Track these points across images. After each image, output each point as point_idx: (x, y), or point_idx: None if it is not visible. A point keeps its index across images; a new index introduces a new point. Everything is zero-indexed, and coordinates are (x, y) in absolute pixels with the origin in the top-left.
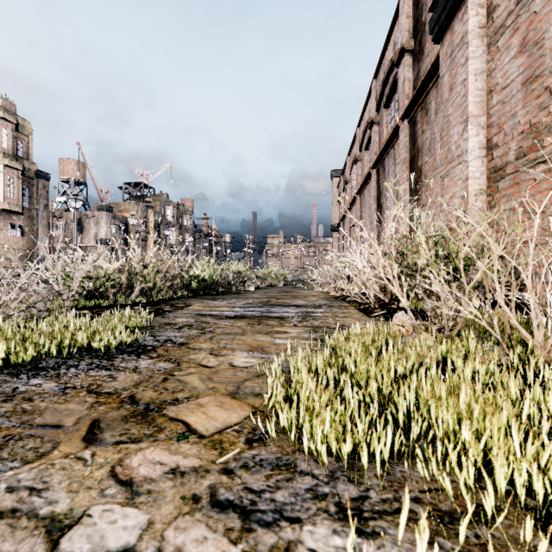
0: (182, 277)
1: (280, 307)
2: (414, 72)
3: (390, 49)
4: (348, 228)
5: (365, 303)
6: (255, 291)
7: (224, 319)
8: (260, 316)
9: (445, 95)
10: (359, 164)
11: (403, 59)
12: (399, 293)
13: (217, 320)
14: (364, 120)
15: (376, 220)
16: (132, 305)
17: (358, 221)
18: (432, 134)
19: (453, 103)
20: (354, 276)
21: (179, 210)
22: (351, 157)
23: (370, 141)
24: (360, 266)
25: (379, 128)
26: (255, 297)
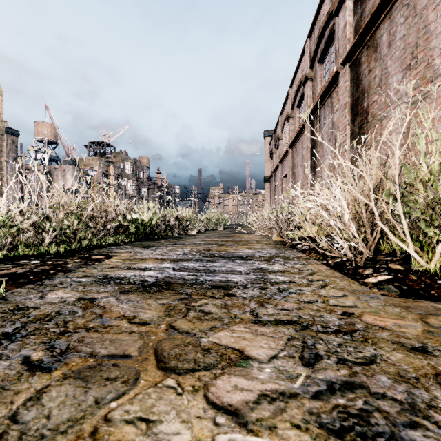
0: (121, 221)
1: (223, 260)
2: (356, 15)
3: (326, 3)
4: (280, 179)
5: (330, 254)
6: (197, 236)
7: (131, 293)
8: (193, 284)
9: (421, 2)
10: (291, 120)
11: (343, 5)
12: (411, 248)
13: (117, 296)
14: (296, 80)
15: (310, 168)
16: (35, 258)
17: (290, 171)
18: (384, 69)
19: (437, 6)
20: (330, 221)
21: (136, 165)
22: (283, 116)
23: (302, 98)
24: (335, 206)
25: (313, 83)
26: (195, 244)
